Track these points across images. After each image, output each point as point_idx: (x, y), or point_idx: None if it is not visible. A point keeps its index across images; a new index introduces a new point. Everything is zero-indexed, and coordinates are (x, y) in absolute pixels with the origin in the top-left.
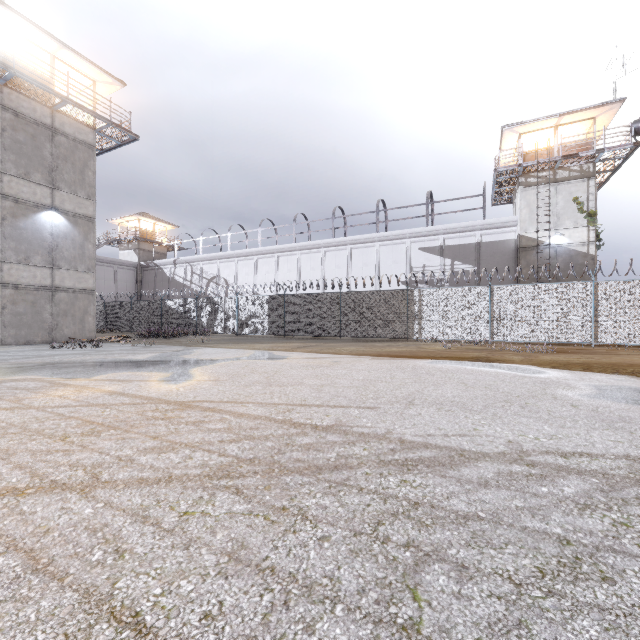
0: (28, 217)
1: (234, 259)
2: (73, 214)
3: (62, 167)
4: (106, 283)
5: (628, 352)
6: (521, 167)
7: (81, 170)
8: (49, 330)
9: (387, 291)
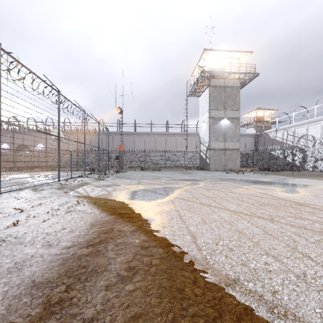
0: (217, 123)
1: (320, 122)
2: (231, 118)
3: (228, 100)
4: (241, 145)
5: None
6: None
7: (234, 99)
8: (223, 166)
9: None
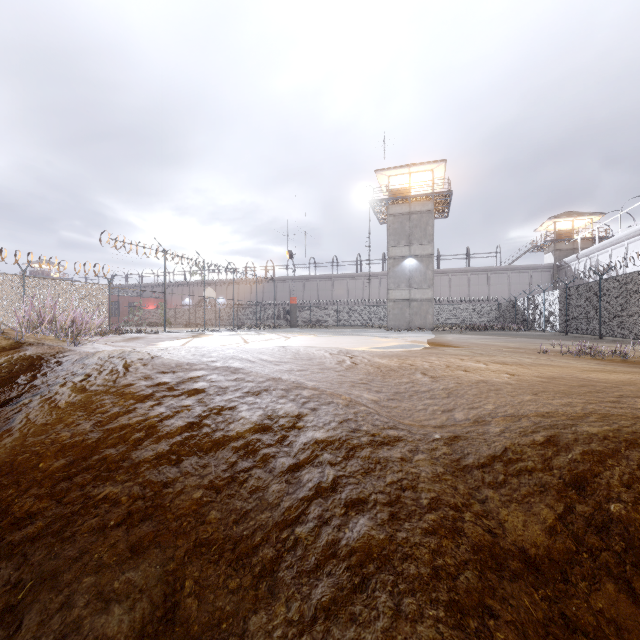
0: (399, 265)
1: (623, 243)
2: (420, 256)
3: (414, 232)
4: (521, 287)
5: None
6: None
7: (424, 228)
8: (408, 323)
9: (637, 272)
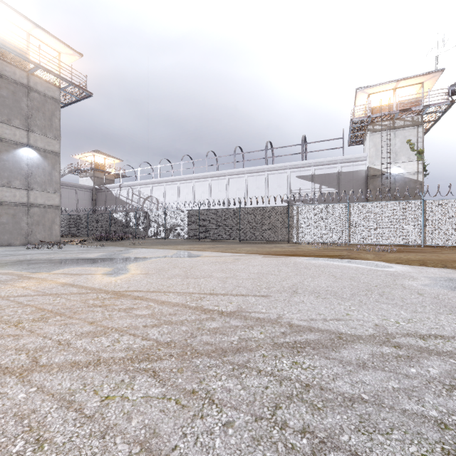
0: (10, 152)
1: (163, 184)
2: (44, 150)
3: (35, 115)
4: (70, 201)
5: (449, 251)
6: (370, 118)
7: (50, 118)
8: (25, 235)
9: (274, 207)
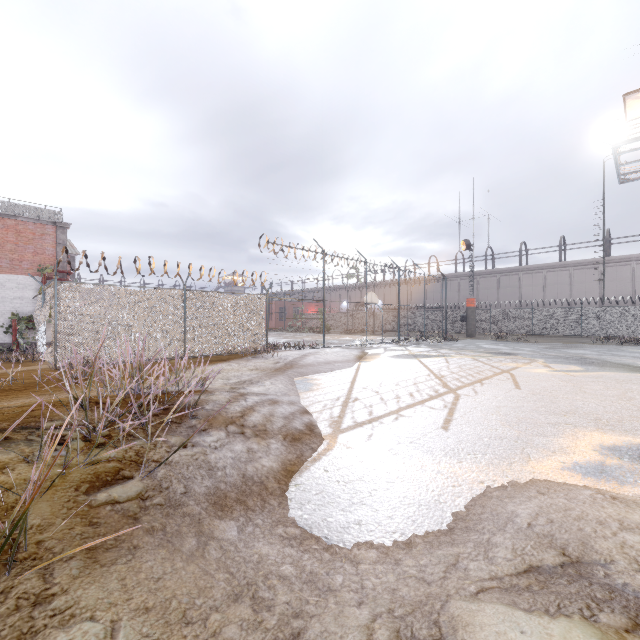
0: None
1: None
2: None
3: None
4: None
5: None
6: None
7: None
8: None
9: None
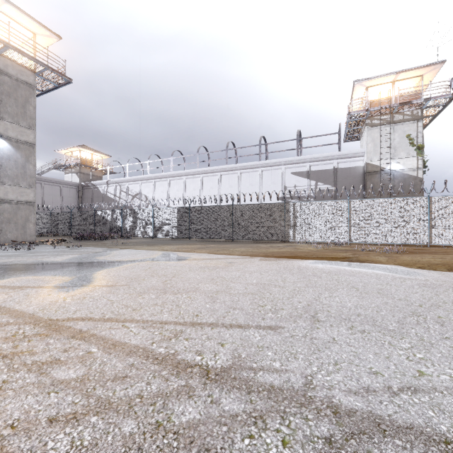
0: None
1: (152, 180)
2: (16, 140)
3: (6, 101)
4: (54, 198)
5: None
6: (368, 111)
7: (23, 105)
8: None
9: (269, 204)
